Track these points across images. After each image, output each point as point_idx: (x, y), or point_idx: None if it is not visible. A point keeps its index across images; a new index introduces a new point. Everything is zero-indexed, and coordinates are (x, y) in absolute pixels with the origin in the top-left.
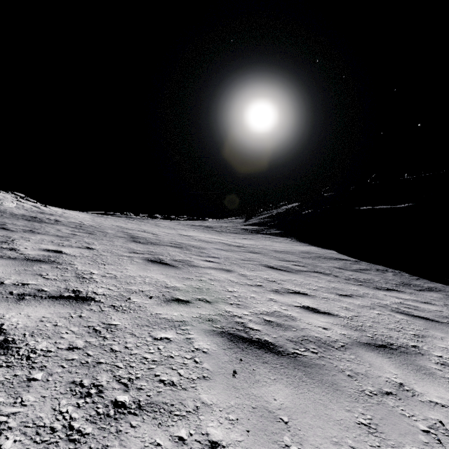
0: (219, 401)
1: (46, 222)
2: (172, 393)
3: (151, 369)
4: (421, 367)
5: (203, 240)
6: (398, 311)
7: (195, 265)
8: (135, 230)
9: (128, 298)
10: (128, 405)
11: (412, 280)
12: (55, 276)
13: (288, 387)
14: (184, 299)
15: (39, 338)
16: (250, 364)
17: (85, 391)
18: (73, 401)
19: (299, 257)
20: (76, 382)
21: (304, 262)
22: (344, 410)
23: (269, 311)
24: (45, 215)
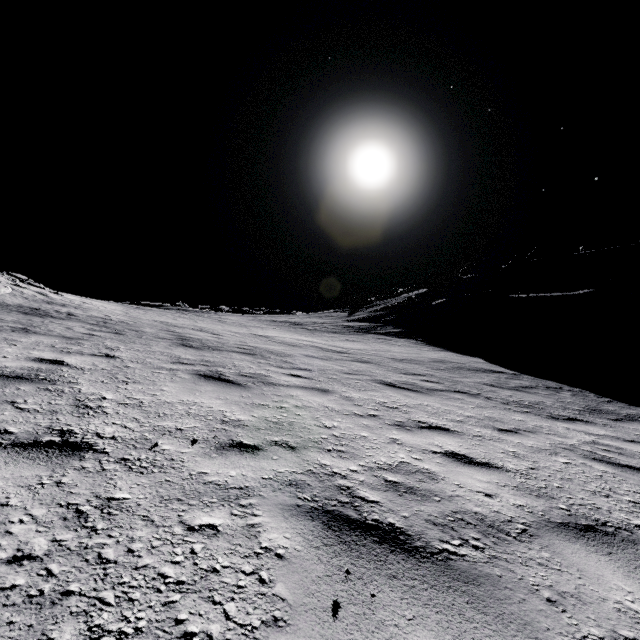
0: None
1: (53, 316)
2: None
3: (170, 604)
4: None
5: (288, 344)
6: (596, 458)
7: (273, 382)
8: (187, 328)
9: (154, 444)
10: None
11: (602, 404)
12: (37, 404)
13: (442, 638)
14: (250, 444)
15: None
16: (364, 581)
17: None
18: None
19: (429, 368)
20: None
21: (438, 376)
22: None
23: (392, 464)
24: (54, 305)
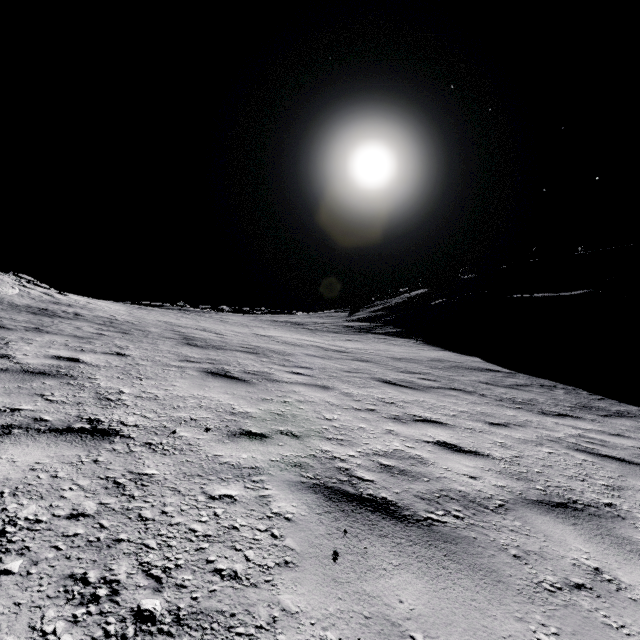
0: (310, 606)
1: (61, 316)
2: (234, 592)
3: (201, 550)
4: (625, 540)
5: (289, 343)
6: (578, 449)
7: (276, 379)
8: (190, 328)
9: (173, 431)
10: (159, 618)
11: (594, 401)
12: (63, 396)
13: (421, 579)
14: (258, 433)
15: (25, 499)
16: (359, 539)
17: (89, 591)
18: (67, 612)
19: (427, 366)
20: (77, 575)
21: (436, 375)
22: (512, 618)
23: (387, 450)
24: (61, 306)
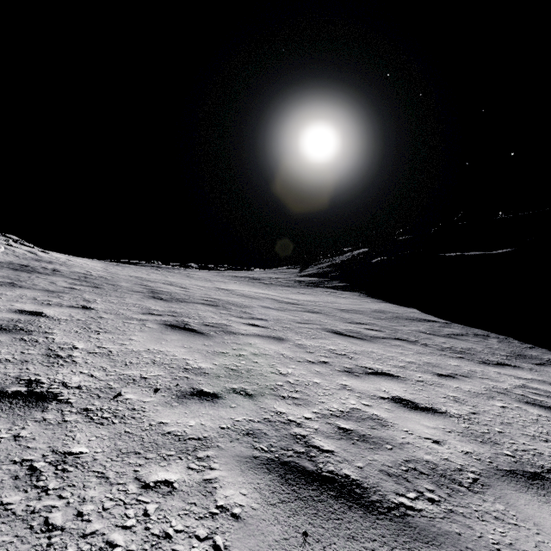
0: None
1: (40, 271)
2: None
3: None
4: None
5: (247, 296)
6: (528, 401)
7: (233, 331)
8: (158, 282)
9: (118, 393)
10: None
11: (526, 350)
12: (10, 354)
13: None
14: (210, 392)
15: None
16: (323, 545)
17: None
18: None
19: (371, 317)
20: None
21: (380, 325)
22: None
23: (344, 410)
24: (42, 262)
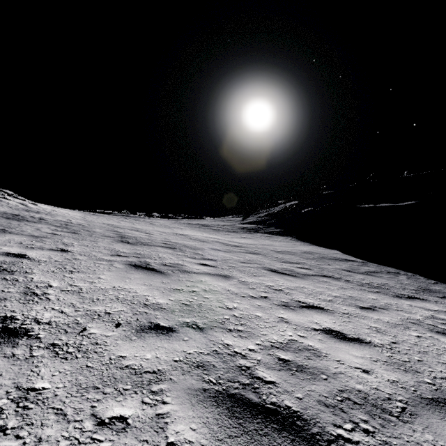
0: None
1: (28, 220)
2: None
3: None
4: None
5: (199, 240)
6: (439, 331)
7: (187, 270)
8: (126, 229)
9: (83, 328)
10: None
11: (431, 285)
12: None
13: None
14: (165, 326)
15: None
16: None
17: None
18: None
19: (302, 257)
20: None
21: (309, 264)
22: None
23: (283, 342)
24: (31, 212)
